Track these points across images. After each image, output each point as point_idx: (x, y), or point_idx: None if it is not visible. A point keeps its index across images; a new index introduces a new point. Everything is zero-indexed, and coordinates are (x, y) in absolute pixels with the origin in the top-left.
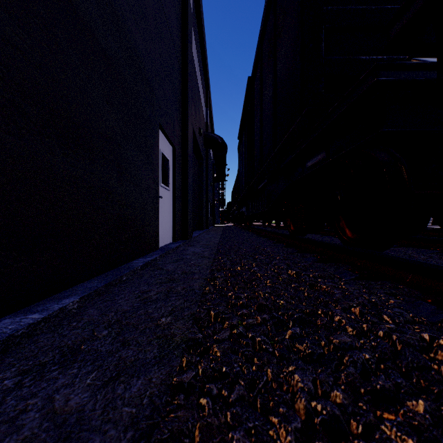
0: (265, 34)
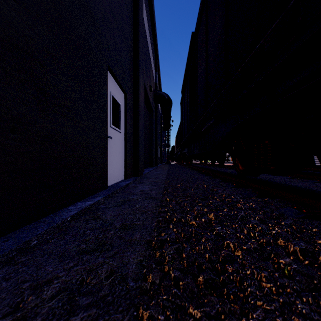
0: None
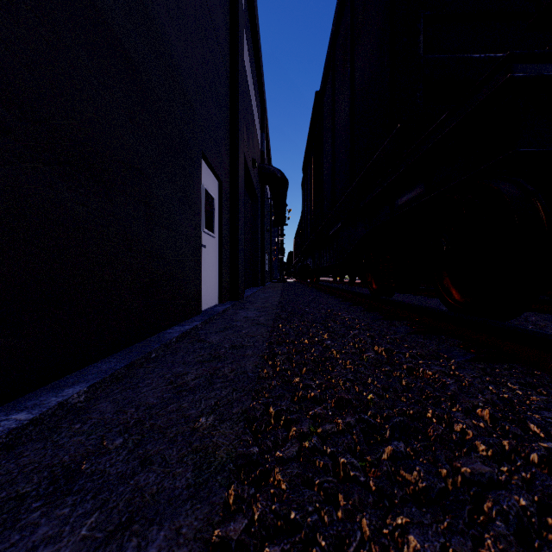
0: (338, 35)
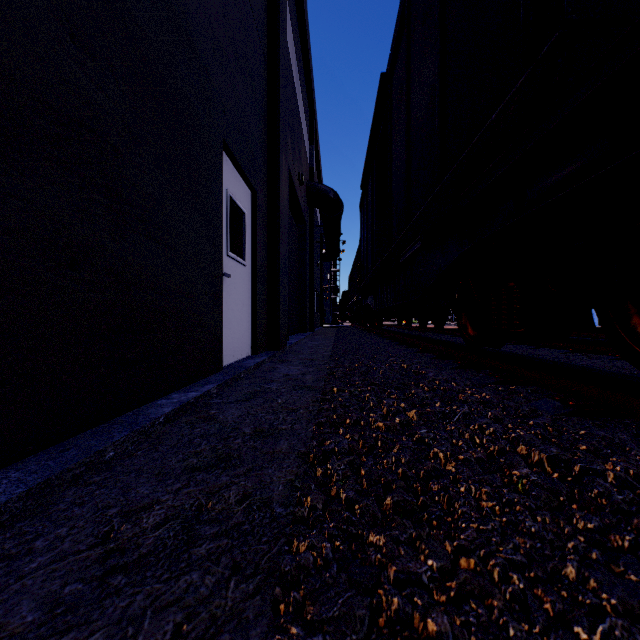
0: None
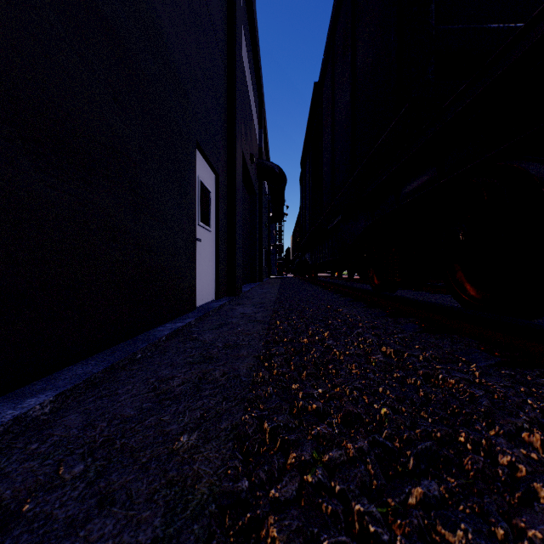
0: (338, 21)
